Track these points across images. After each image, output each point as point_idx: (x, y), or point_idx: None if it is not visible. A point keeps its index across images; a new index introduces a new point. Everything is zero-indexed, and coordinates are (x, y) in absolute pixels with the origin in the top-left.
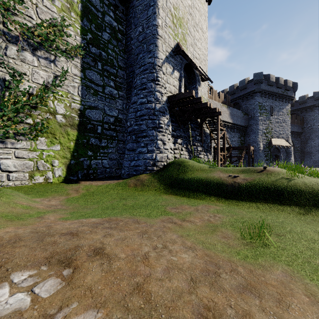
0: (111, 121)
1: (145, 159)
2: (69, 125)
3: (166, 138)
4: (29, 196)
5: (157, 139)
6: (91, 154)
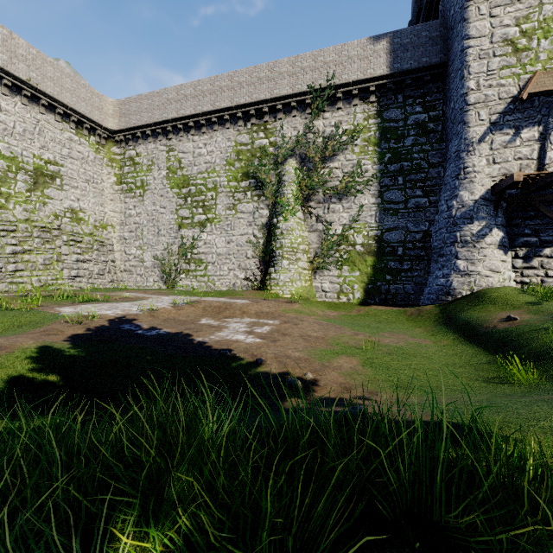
0: (418, 238)
1: (438, 285)
2: (367, 253)
3: (474, 255)
4: (327, 309)
5: (456, 259)
6: (390, 279)
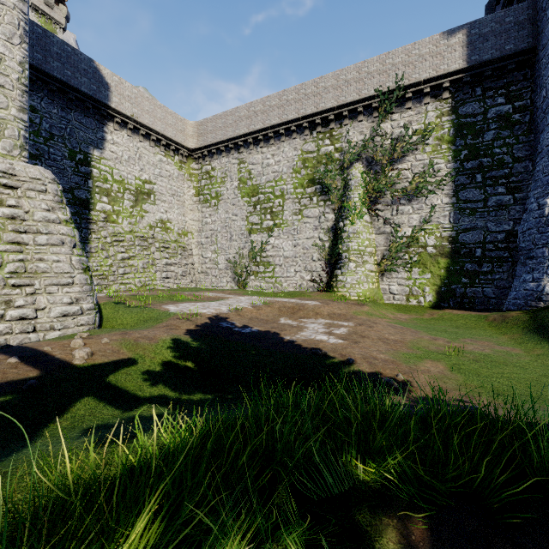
0: (500, 238)
1: (526, 290)
2: (439, 254)
3: None
4: (396, 311)
5: None
6: (466, 281)
